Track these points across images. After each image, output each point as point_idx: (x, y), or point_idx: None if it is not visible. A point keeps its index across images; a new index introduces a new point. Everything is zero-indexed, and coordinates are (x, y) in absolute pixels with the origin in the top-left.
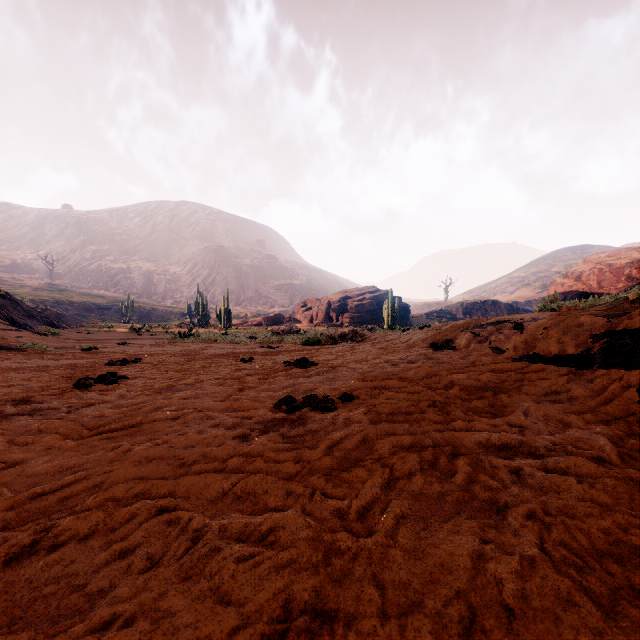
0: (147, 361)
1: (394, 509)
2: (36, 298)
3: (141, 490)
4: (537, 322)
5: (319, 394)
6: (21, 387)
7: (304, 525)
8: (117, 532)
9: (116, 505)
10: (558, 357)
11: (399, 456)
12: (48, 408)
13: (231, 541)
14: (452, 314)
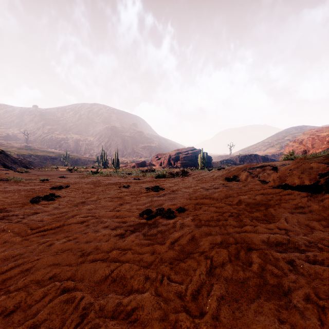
0: (73, 187)
1: (216, 293)
2: (19, 153)
3: (54, 274)
4: (285, 166)
5: (165, 207)
6: (1, 202)
7: (156, 307)
8: (32, 308)
9: (36, 286)
10: (300, 186)
11: (215, 251)
12: (12, 215)
13: (106, 319)
14: (233, 161)
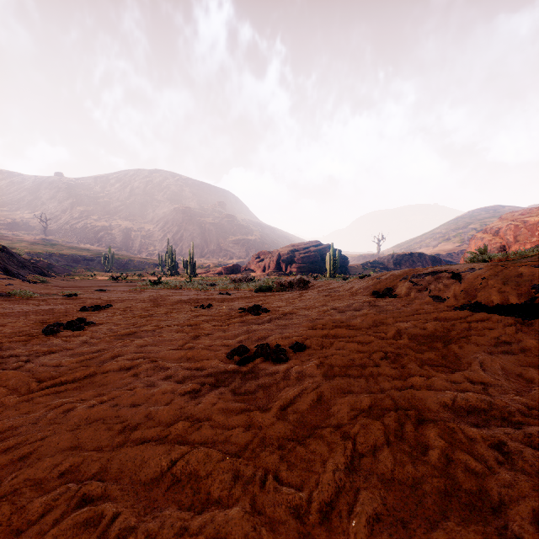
0: (117, 307)
1: (365, 509)
2: (31, 251)
3: (68, 467)
4: (475, 272)
5: (271, 343)
6: None
7: (253, 538)
8: (21, 537)
9: (33, 491)
10: (501, 306)
11: (361, 424)
12: (10, 356)
13: None
14: (384, 264)
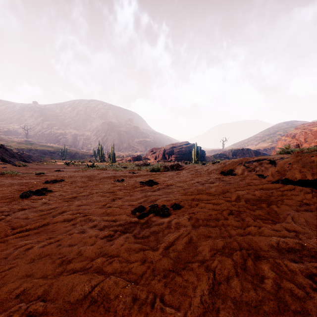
0: (67, 181)
1: None
2: (18, 147)
3: (22, 290)
4: (284, 160)
5: (159, 204)
6: None
7: None
8: None
9: None
10: (301, 181)
11: (218, 260)
12: None
13: None
14: (226, 155)
